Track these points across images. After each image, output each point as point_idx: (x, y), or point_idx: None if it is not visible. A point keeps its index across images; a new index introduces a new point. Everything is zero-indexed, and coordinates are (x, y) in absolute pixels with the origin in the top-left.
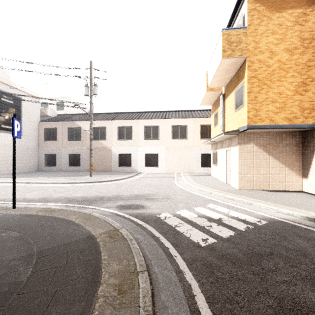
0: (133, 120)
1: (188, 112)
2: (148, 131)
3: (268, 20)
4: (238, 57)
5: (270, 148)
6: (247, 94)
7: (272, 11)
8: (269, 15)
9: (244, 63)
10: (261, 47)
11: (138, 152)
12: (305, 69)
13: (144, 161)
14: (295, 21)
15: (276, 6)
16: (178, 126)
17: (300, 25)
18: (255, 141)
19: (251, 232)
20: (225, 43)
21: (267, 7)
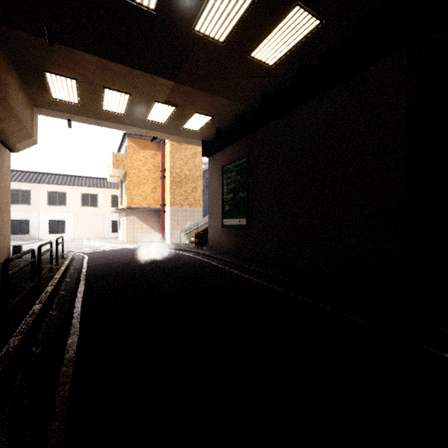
0: (32, 184)
1: (101, 180)
2: (53, 196)
3: (138, 153)
4: (122, 169)
5: (144, 219)
6: (127, 190)
7: (140, 149)
8: (138, 151)
9: (126, 172)
10: (134, 166)
11: (39, 218)
12: (156, 181)
13: (48, 228)
14: (151, 157)
15: (142, 147)
16: (88, 194)
17: (154, 159)
18: (135, 214)
19: (110, 250)
20: (114, 160)
21: (138, 146)
